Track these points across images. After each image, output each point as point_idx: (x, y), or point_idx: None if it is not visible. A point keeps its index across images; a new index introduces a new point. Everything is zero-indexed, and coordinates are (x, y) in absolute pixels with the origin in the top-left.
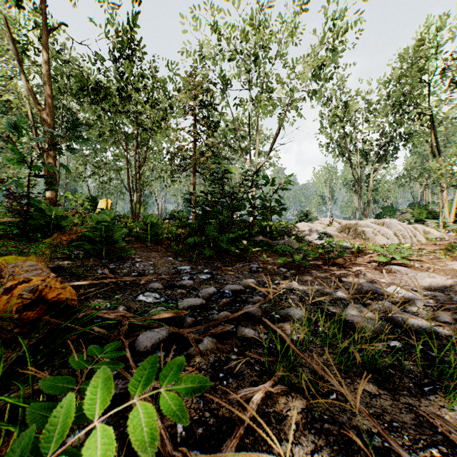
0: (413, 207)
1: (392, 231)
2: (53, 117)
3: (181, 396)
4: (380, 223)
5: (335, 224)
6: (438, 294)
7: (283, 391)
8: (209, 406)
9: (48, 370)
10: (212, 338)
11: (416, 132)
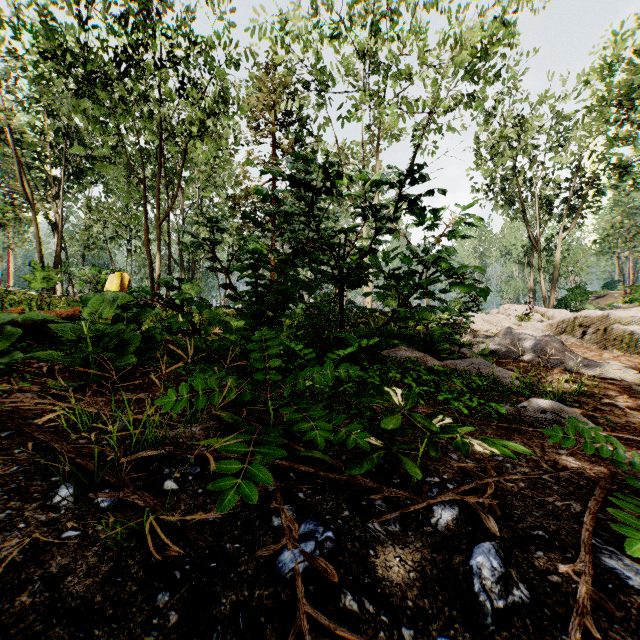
0: (633, 287)
1: None
2: None
3: None
4: None
5: (536, 317)
6: None
7: None
8: None
9: None
10: None
11: (637, 164)
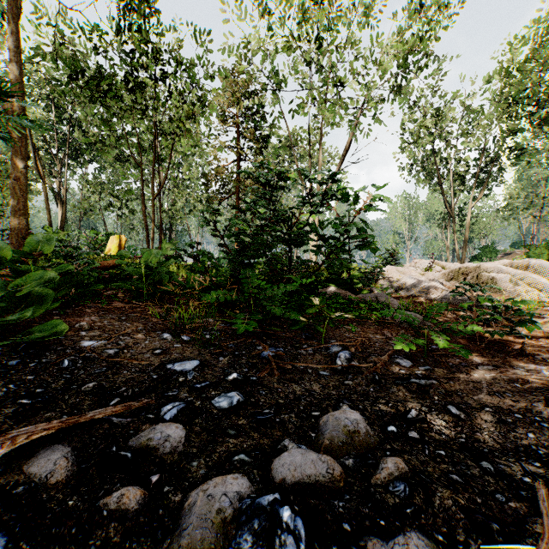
0: (528, 246)
1: (545, 279)
2: (22, 108)
3: None
4: (521, 267)
5: (437, 268)
6: None
7: None
8: None
9: None
10: None
11: (532, 146)
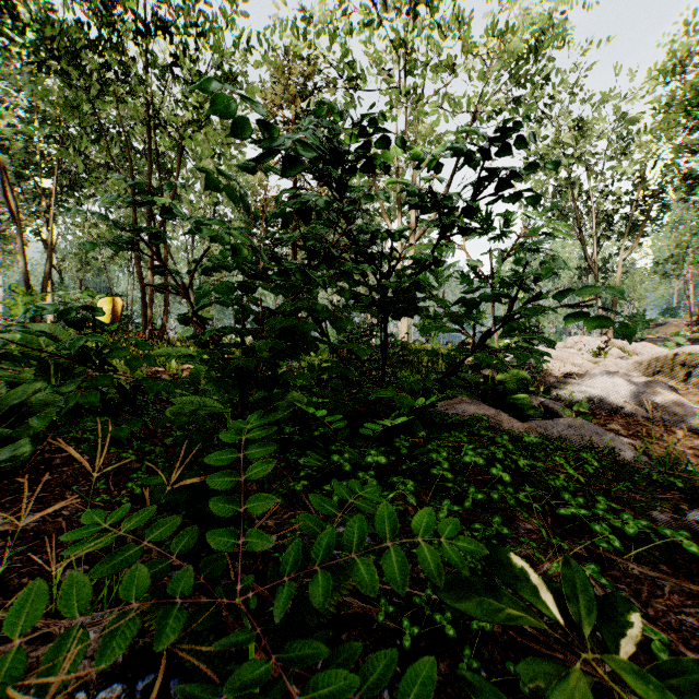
0: None
1: None
2: None
3: None
4: None
5: (613, 351)
6: None
7: None
8: None
9: None
10: None
11: None
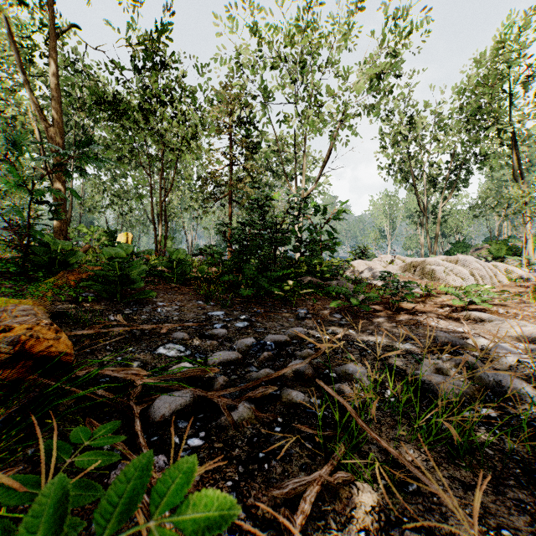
0: (490, 242)
1: (467, 270)
2: (63, 135)
3: (207, 486)
4: (453, 261)
5: (398, 262)
6: (534, 347)
7: (346, 481)
8: (244, 501)
9: (32, 448)
10: (249, 404)
11: (494, 153)
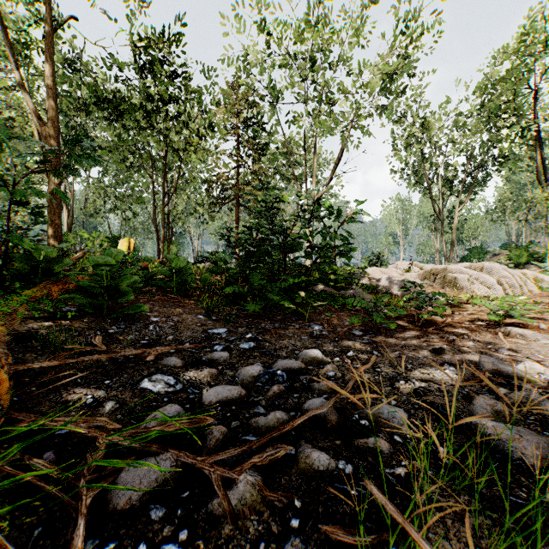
0: (509, 248)
1: (494, 279)
2: (57, 133)
3: None
4: (478, 268)
5: (416, 269)
6: None
7: None
8: None
9: None
10: (254, 476)
11: (513, 154)
